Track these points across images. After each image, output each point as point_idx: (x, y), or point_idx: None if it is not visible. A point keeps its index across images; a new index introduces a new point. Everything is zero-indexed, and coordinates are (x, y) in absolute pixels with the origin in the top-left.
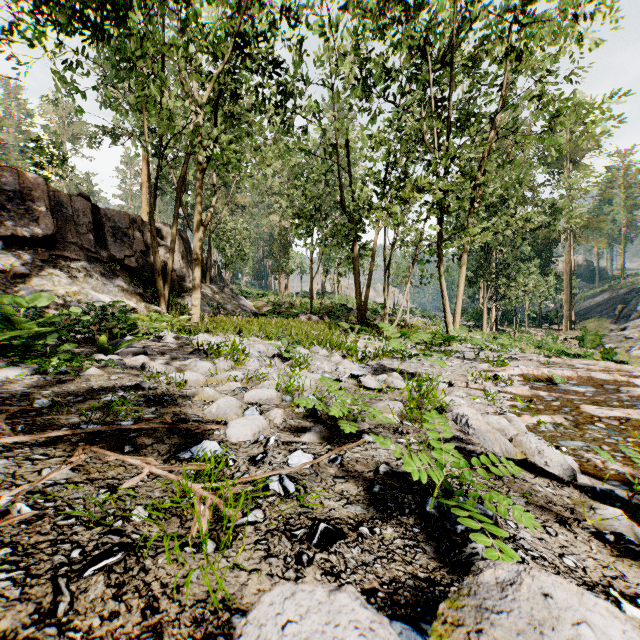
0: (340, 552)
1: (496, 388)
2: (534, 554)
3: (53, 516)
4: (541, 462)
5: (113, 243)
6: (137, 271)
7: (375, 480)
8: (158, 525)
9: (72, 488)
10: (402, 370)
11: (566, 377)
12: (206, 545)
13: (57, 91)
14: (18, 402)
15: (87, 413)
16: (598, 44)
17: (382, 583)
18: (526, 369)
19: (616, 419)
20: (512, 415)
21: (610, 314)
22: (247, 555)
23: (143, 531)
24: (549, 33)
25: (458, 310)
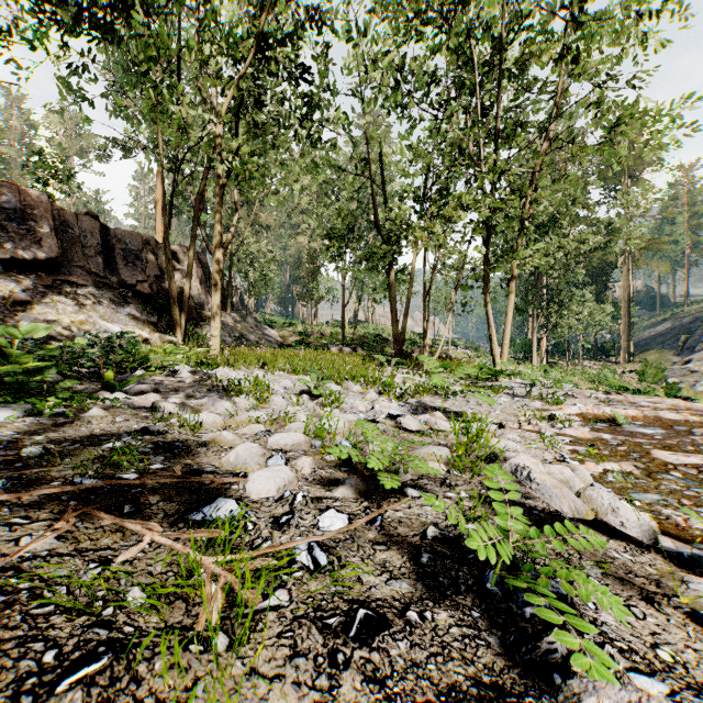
0: (384, 648)
1: (553, 430)
2: (621, 645)
3: (27, 602)
4: (616, 522)
5: (124, 267)
6: (151, 298)
7: (422, 547)
8: (157, 614)
9: (55, 562)
10: (445, 409)
11: (630, 417)
12: (216, 644)
13: (62, 99)
14: (3, 450)
15: (82, 465)
16: (662, 45)
17: (438, 692)
18: (585, 408)
19: (693, 467)
20: (574, 462)
21: (673, 345)
22: (268, 654)
23: (138, 622)
24: (608, 33)
25: (506, 341)
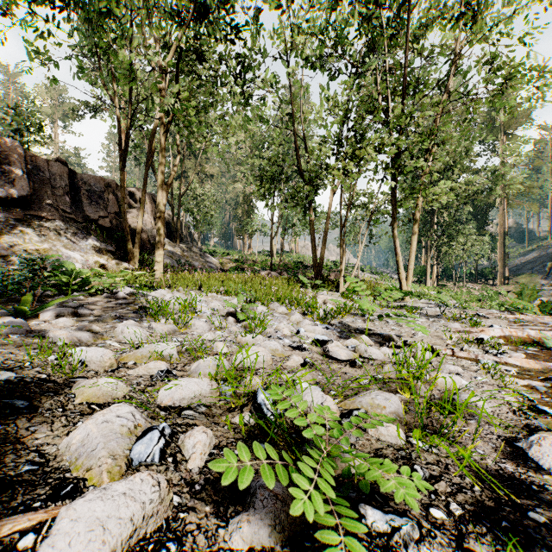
0: None
1: (492, 358)
2: None
3: None
4: None
5: (88, 205)
6: (111, 231)
7: None
8: None
9: None
10: (369, 330)
11: None
12: None
13: (30, 59)
14: None
15: None
16: (551, 5)
17: None
18: (508, 330)
19: None
20: (551, 411)
21: (540, 270)
22: None
23: None
24: None
25: (411, 266)
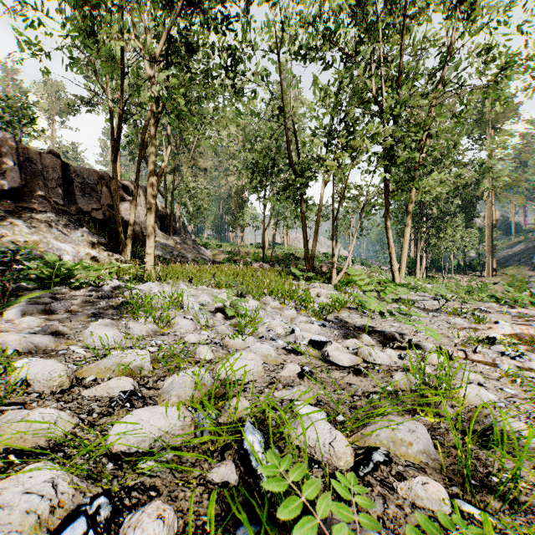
0: None
1: (512, 362)
2: None
3: None
4: None
5: (81, 197)
6: (104, 223)
7: None
8: None
9: None
10: (368, 327)
11: None
12: None
13: (21, 50)
14: None
15: None
16: None
17: None
18: (518, 327)
19: None
20: None
21: (527, 262)
22: None
23: None
24: None
25: (404, 258)
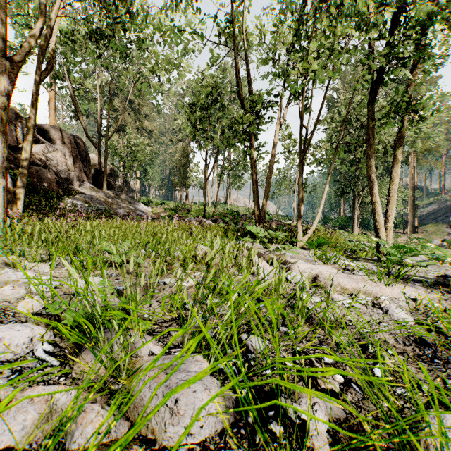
0: None
1: None
2: None
3: None
4: None
5: None
6: None
7: None
8: None
9: None
10: None
11: None
12: None
13: None
14: None
15: None
16: None
17: None
18: None
19: None
20: None
21: (444, 220)
22: None
23: None
24: None
25: (392, 211)
